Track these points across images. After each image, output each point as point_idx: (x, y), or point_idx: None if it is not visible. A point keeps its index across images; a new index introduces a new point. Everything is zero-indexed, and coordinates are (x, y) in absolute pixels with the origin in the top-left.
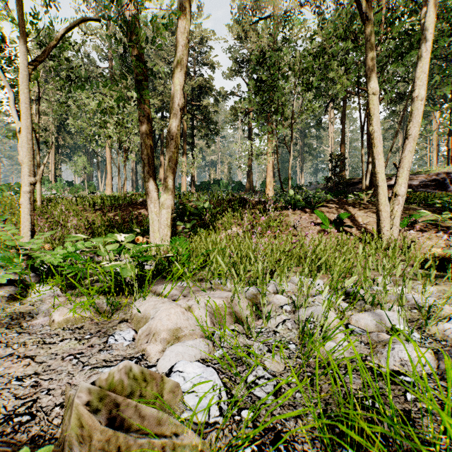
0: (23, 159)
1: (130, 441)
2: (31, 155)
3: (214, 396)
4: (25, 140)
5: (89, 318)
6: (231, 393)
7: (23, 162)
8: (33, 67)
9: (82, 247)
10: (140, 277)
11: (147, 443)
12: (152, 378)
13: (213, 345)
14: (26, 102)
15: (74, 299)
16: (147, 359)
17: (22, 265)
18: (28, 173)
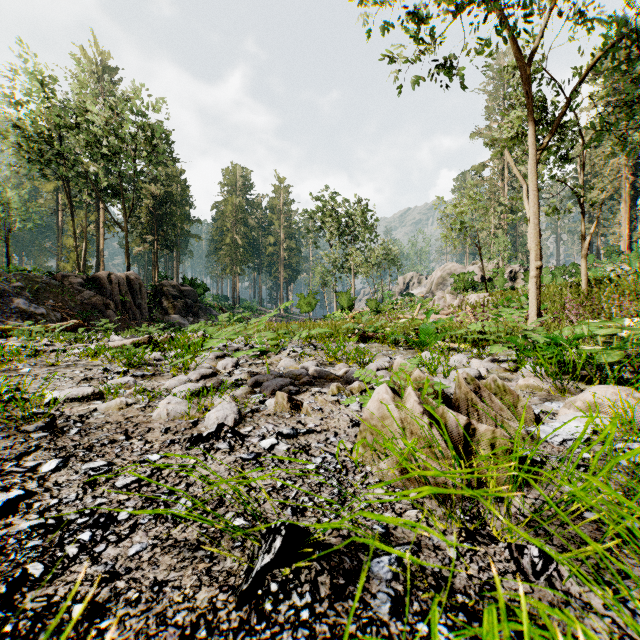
0: (529, 245)
1: (477, 400)
2: (536, 239)
3: (567, 436)
4: (531, 227)
5: (544, 389)
6: (589, 444)
7: (529, 249)
8: (538, 150)
9: (579, 332)
10: (638, 372)
11: (486, 408)
12: (510, 393)
13: (630, 429)
14: (531, 189)
15: (549, 378)
16: (556, 416)
17: (529, 349)
18: (533, 258)
